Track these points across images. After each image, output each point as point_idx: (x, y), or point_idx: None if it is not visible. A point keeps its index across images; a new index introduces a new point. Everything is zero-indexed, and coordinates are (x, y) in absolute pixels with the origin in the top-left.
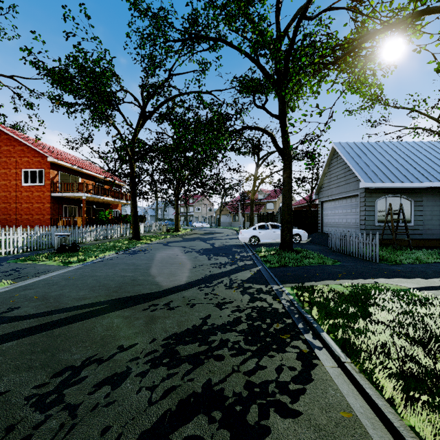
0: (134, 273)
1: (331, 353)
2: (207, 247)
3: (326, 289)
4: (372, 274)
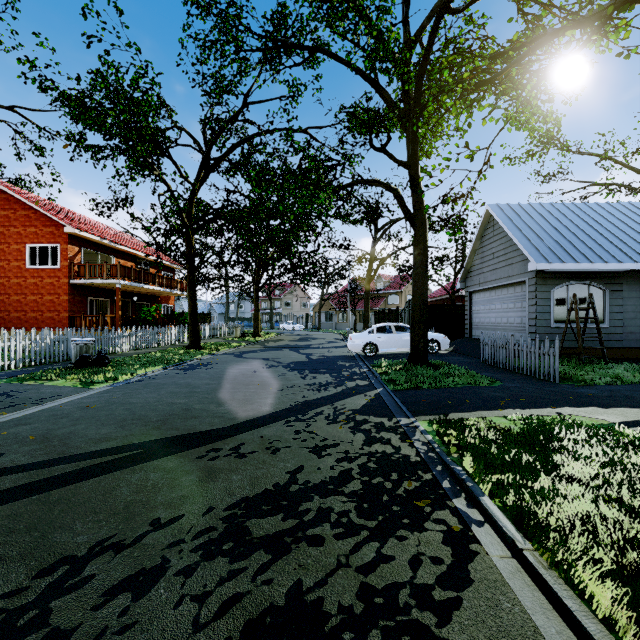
0: (188, 400)
1: (499, 531)
2: (300, 360)
3: (482, 424)
4: (552, 401)
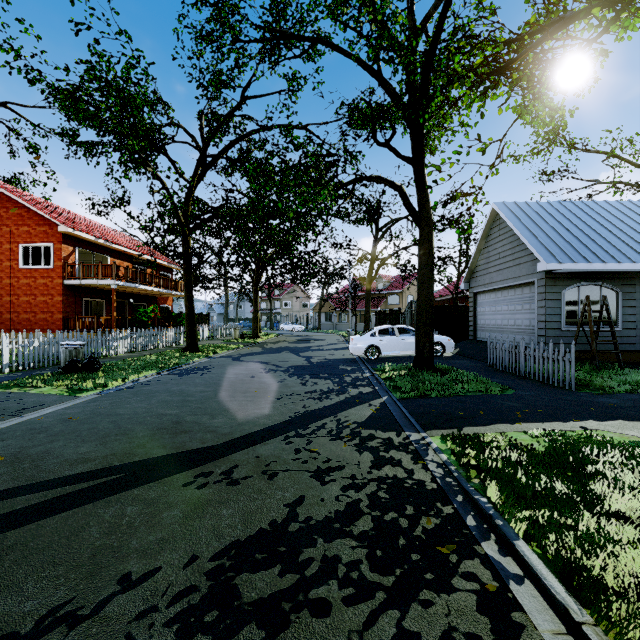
0: (179, 410)
1: (544, 592)
2: (300, 364)
3: (502, 441)
4: (573, 412)
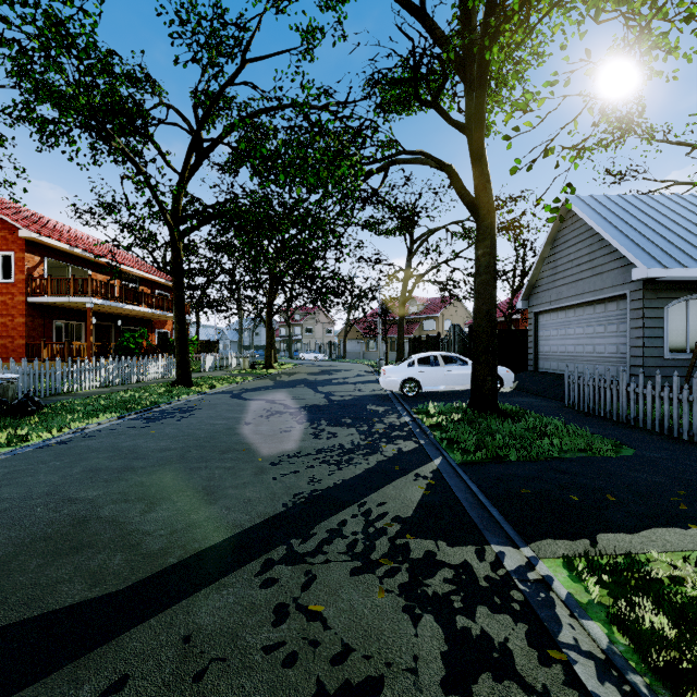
0: (104, 490)
1: None
2: (316, 402)
3: None
4: None
